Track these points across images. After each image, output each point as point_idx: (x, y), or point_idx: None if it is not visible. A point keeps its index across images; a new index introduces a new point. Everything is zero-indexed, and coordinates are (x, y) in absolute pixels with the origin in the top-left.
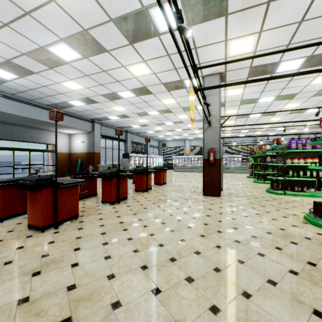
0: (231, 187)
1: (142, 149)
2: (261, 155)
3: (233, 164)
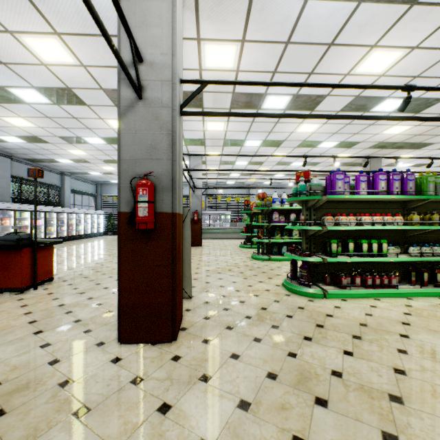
0: (213, 281)
1: (49, 196)
2: (264, 209)
3: (220, 224)
